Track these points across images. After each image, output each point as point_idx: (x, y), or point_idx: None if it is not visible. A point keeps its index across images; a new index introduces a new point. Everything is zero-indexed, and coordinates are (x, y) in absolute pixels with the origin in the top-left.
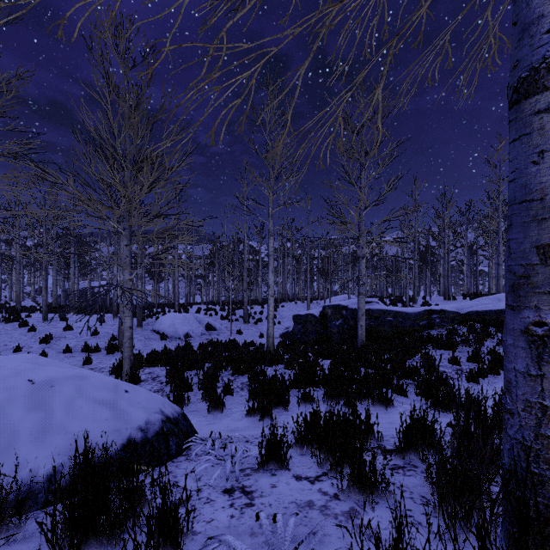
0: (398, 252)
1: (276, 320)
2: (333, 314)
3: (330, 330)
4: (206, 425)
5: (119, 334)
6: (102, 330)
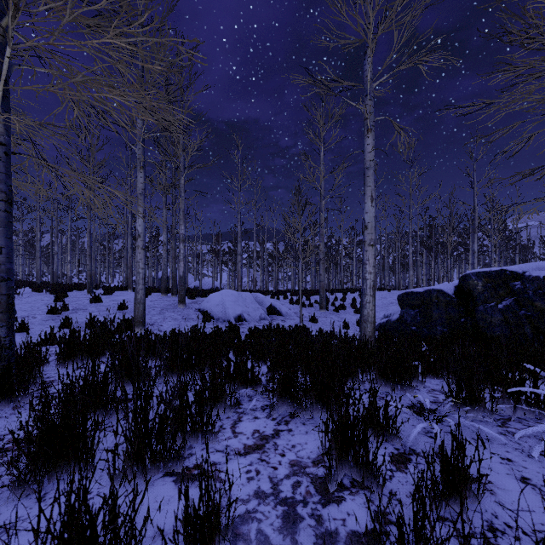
0: (543, 224)
1: None
2: (487, 288)
3: (483, 318)
4: None
5: (135, 306)
6: None
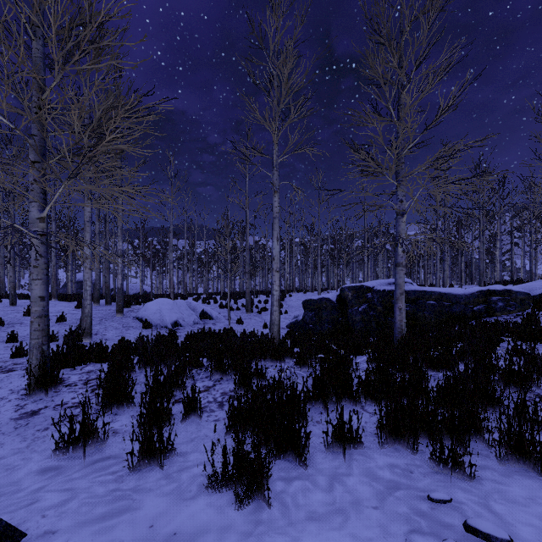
0: None
1: (282, 309)
2: (354, 297)
3: (351, 318)
4: (96, 523)
5: (83, 319)
6: (73, 316)
